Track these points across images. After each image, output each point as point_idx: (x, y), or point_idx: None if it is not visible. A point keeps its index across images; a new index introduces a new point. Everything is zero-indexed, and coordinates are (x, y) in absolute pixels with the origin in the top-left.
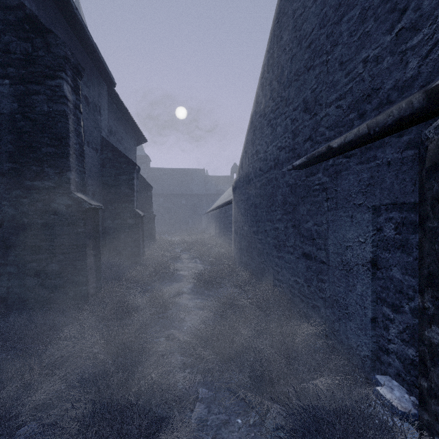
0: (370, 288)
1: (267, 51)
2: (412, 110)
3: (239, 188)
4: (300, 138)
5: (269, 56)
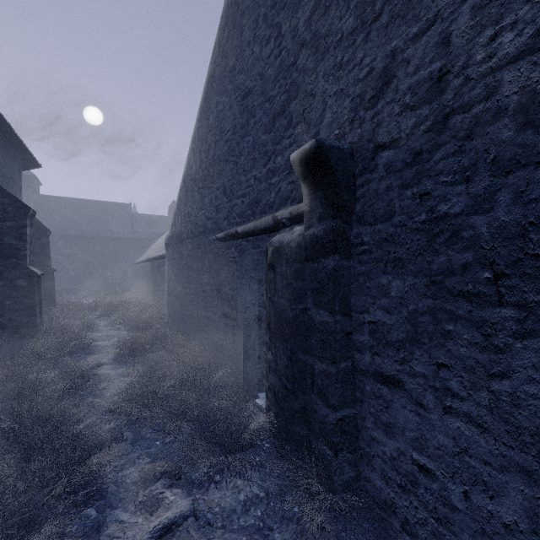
0: (257, 335)
1: (198, 120)
2: (269, 225)
3: (172, 245)
4: (221, 215)
5: (199, 127)
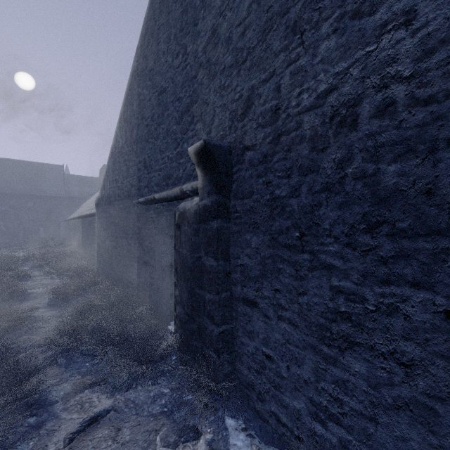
0: (170, 278)
1: (124, 104)
2: (178, 194)
3: (101, 205)
4: (142, 183)
5: (125, 110)
